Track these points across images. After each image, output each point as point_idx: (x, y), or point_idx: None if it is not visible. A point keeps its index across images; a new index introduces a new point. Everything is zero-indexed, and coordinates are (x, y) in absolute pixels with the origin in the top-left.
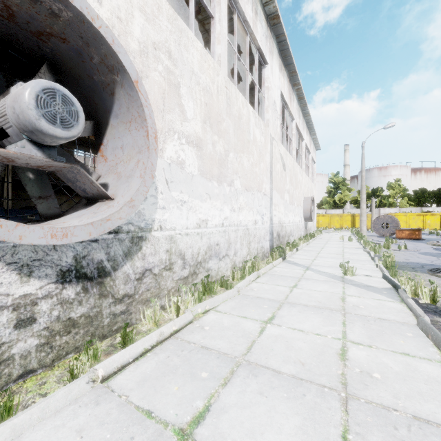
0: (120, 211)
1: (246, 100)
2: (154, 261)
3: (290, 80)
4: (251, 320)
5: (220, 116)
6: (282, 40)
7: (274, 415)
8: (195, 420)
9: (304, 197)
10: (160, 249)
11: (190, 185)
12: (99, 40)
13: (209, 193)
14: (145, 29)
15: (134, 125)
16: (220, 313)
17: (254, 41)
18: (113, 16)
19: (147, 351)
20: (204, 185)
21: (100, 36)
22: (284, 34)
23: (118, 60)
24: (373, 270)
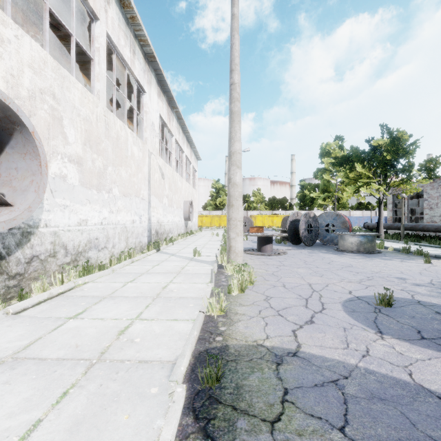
0: (22, 214)
1: (124, 124)
2: (40, 250)
3: (169, 103)
4: (119, 282)
5: (100, 139)
6: (160, 74)
7: (119, 307)
8: (78, 314)
9: (185, 201)
10: (45, 241)
11: (72, 193)
12: (7, 109)
13: (89, 199)
14: (33, 80)
15: (28, 156)
16: (97, 282)
17: (133, 75)
18: (7, 74)
19: (41, 303)
20: (85, 192)
21: (9, 108)
22: (161, 70)
23: (21, 120)
24: (214, 253)
